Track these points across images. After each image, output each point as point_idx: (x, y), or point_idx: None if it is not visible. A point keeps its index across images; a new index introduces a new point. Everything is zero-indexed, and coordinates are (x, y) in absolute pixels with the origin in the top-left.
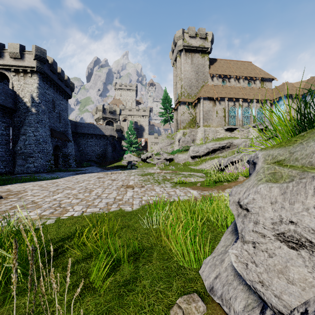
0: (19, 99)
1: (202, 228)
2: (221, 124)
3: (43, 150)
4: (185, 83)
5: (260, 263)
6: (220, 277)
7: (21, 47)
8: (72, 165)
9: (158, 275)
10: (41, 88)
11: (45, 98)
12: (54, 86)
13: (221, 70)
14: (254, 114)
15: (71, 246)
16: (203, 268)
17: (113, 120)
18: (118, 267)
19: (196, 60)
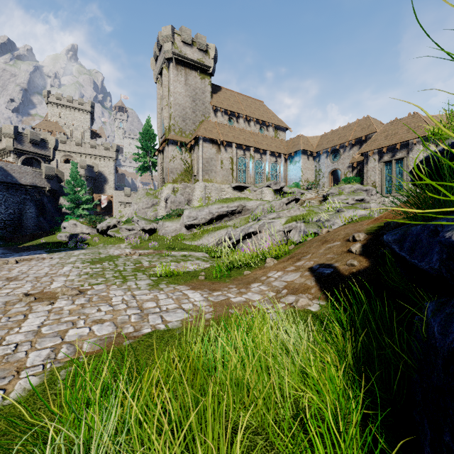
0: None
1: None
2: (228, 179)
3: None
4: (176, 112)
5: None
6: None
7: None
8: None
9: None
10: None
11: None
12: None
13: (228, 104)
14: (267, 170)
15: None
16: None
17: (40, 158)
18: None
19: (192, 81)
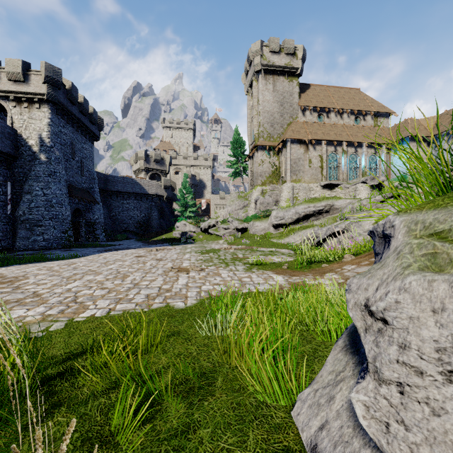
0: (21, 141)
1: (293, 336)
2: (317, 178)
3: (56, 216)
4: (265, 119)
5: (414, 425)
6: (329, 429)
7: (25, 65)
8: (99, 238)
9: (225, 419)
10: (54, 125)
11: (60, 139)
12: (74, 123)
13: (317, 101)
14: (363, 164)
15: (86, 367)
16: (297, 409)
17: (160, 173)
18: (160, 405)
19: (280, 86)
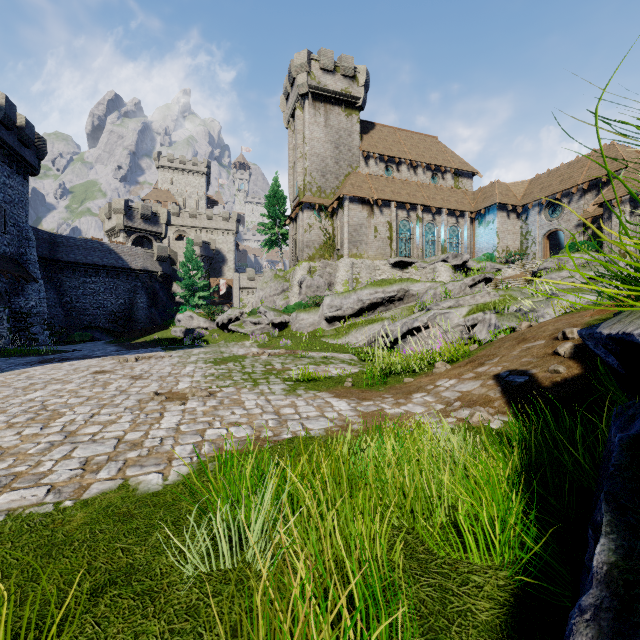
0: None
1: (388, 550)
2: (384, 253)
3: None
4: (314, 165)
5: None
6: None
7: None
8: (39, 339)
9: None
10: None
11: None
12: None
13: (384, 147)
14: (443, 237)
15: None
16: None
17: (151, 236)
18: None
19: (334, 120)
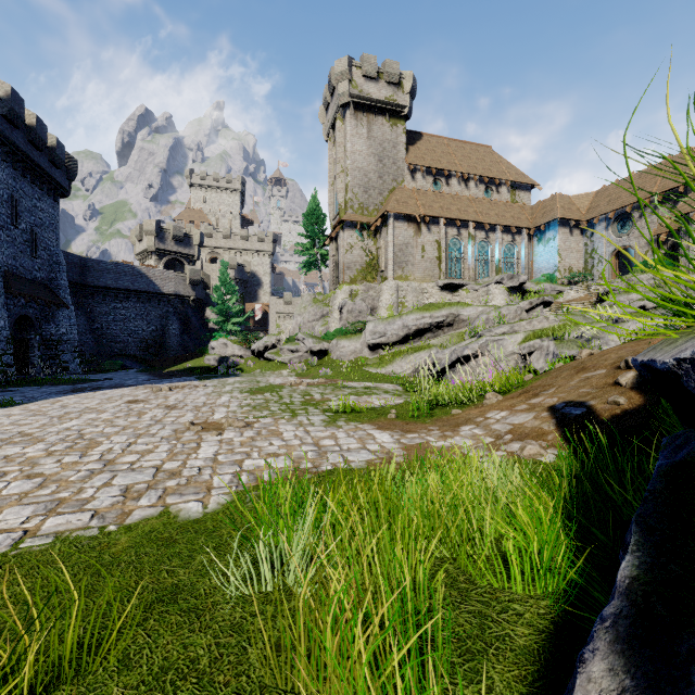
0: None
1: (429, 579)
2: (432, 275)
3: None
4: (355, 180)
5: None
6: None
7: None
8: (69, 368)
9: None
10: None
11: None
12: (17, 161)
13: (432, 158)
14: (497, 256)
15: None
16: None
17: (184, 259)
18: None
19: (378, 131)
